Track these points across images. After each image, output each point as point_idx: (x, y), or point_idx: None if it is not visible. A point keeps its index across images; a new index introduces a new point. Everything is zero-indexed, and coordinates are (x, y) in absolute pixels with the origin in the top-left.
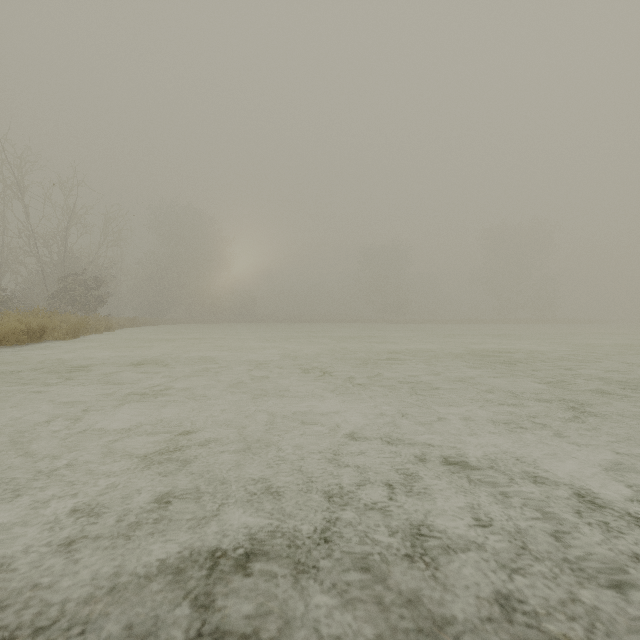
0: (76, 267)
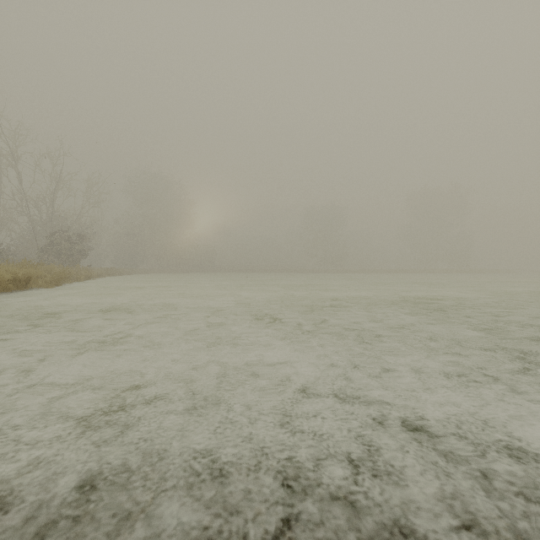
0: (62, 225)
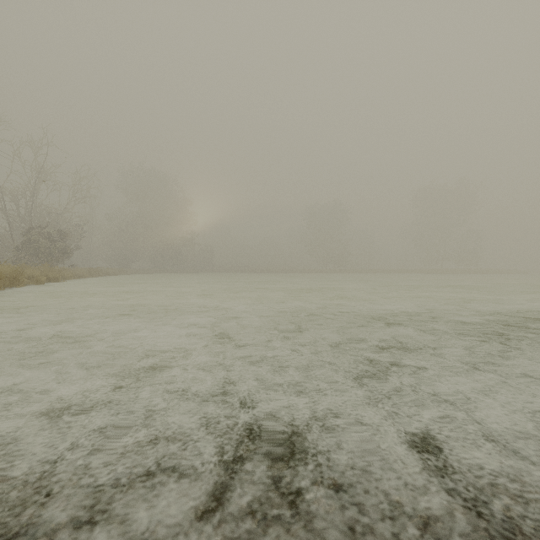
0: (42, 221)
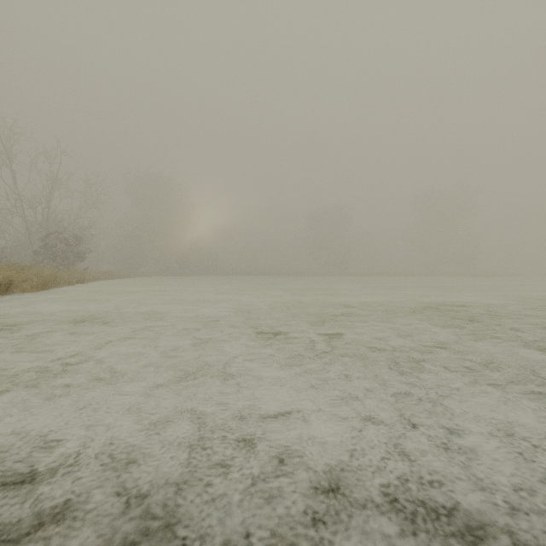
0: (58, 226)
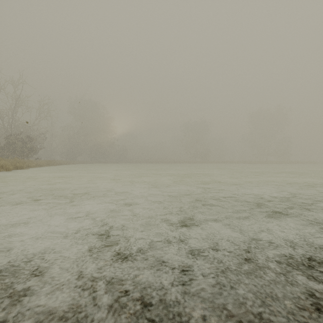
0: (18, 130)
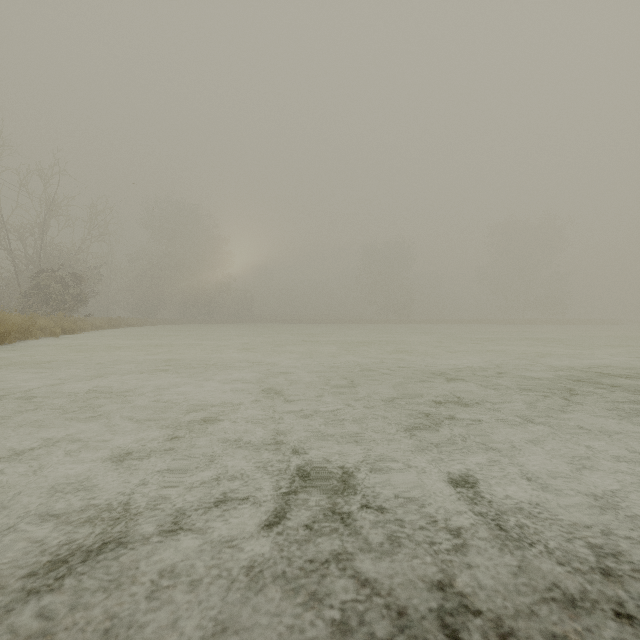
0: (53, 262)
